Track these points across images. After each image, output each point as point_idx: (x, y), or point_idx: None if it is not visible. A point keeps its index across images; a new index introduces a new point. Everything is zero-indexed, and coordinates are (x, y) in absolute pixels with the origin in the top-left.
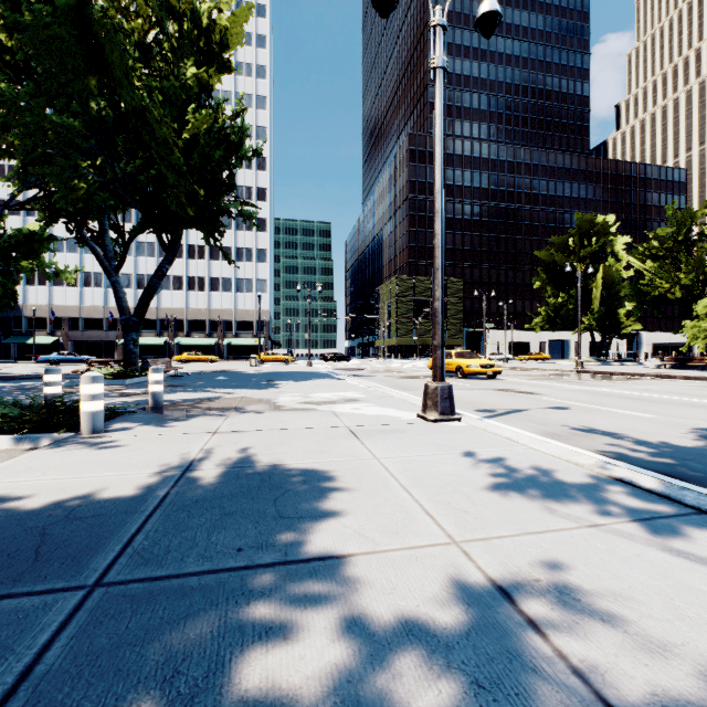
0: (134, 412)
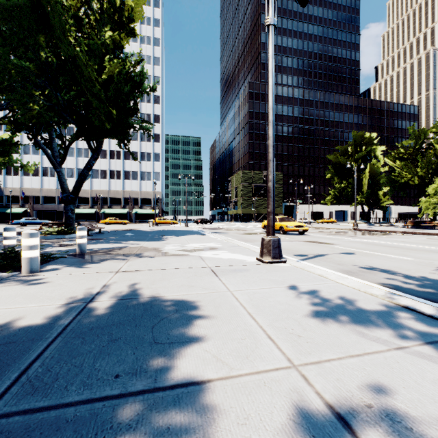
0: (64, 257)
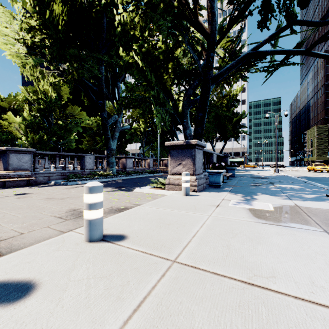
0: None
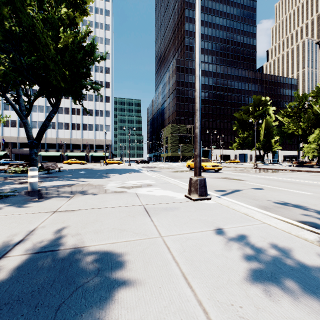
0: (14, 195)
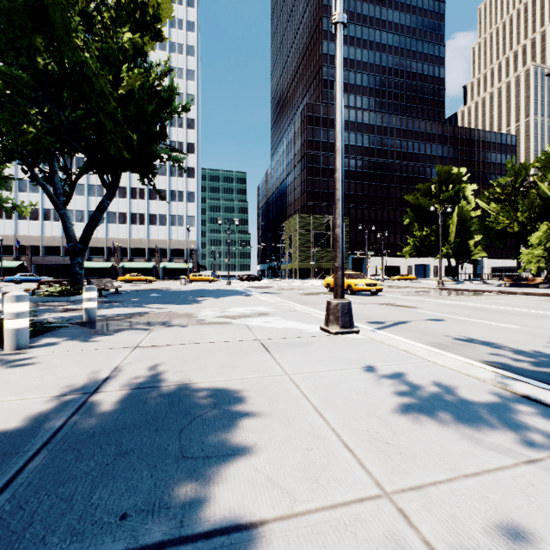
0: (66, 327)
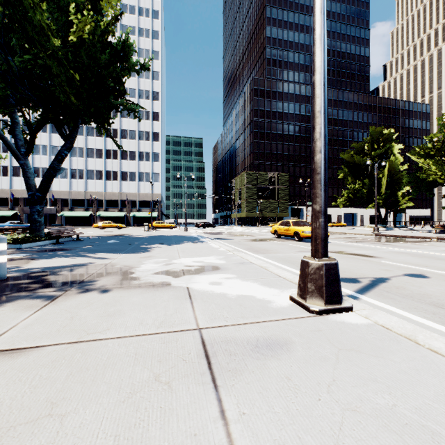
0: None
